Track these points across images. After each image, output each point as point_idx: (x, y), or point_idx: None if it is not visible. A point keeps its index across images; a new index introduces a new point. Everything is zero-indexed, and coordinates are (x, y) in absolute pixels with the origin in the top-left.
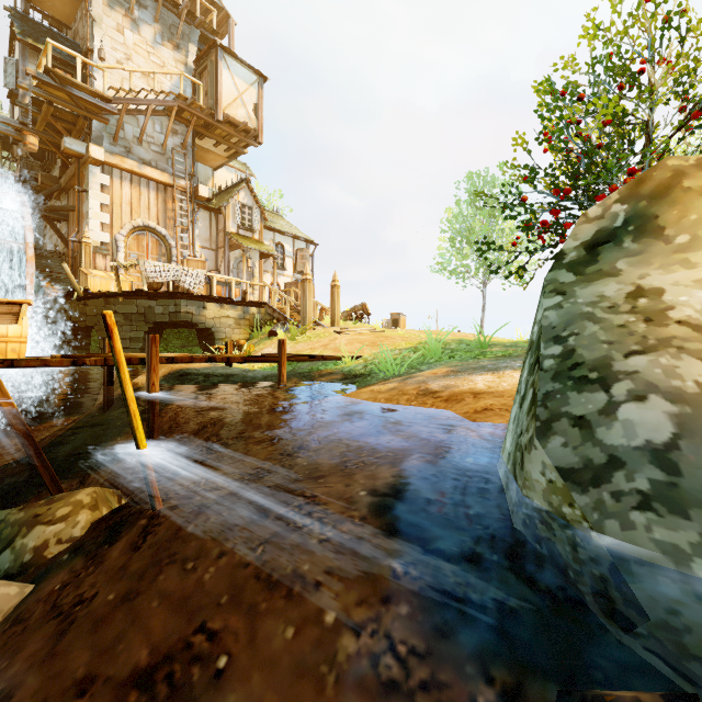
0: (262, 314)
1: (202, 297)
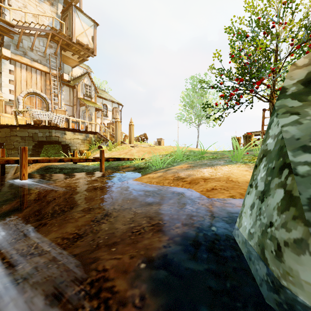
0: (95, 137)
1: (63, 129)
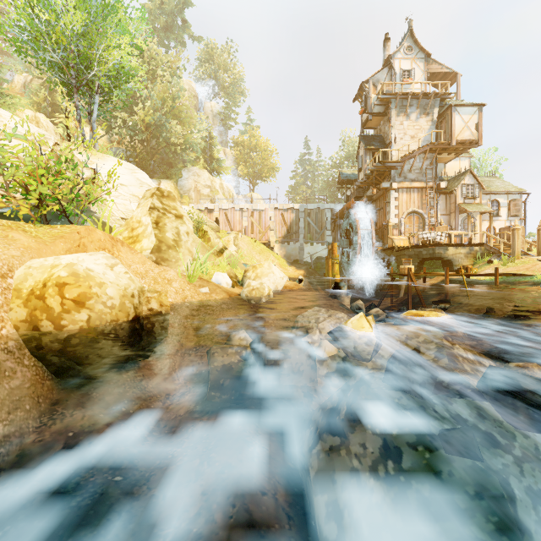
0: (482, 250)
1: (446, 245)
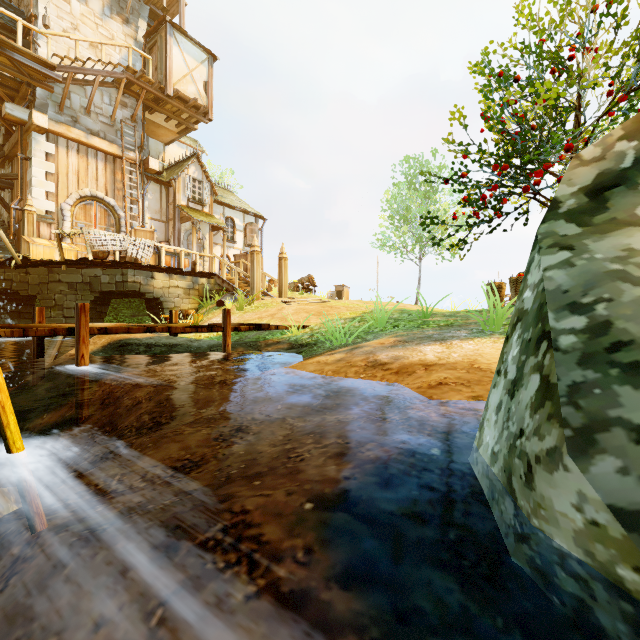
0: (212, 284)
1: (150, 267)
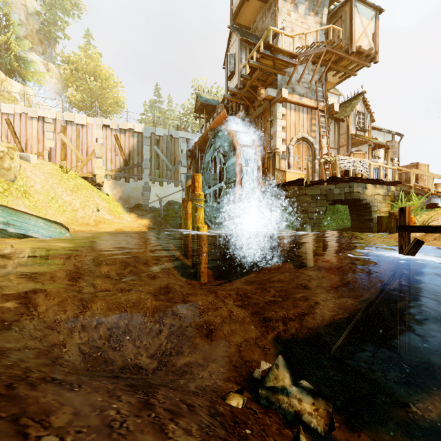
0: (397, 191)
1: (368, 180)
